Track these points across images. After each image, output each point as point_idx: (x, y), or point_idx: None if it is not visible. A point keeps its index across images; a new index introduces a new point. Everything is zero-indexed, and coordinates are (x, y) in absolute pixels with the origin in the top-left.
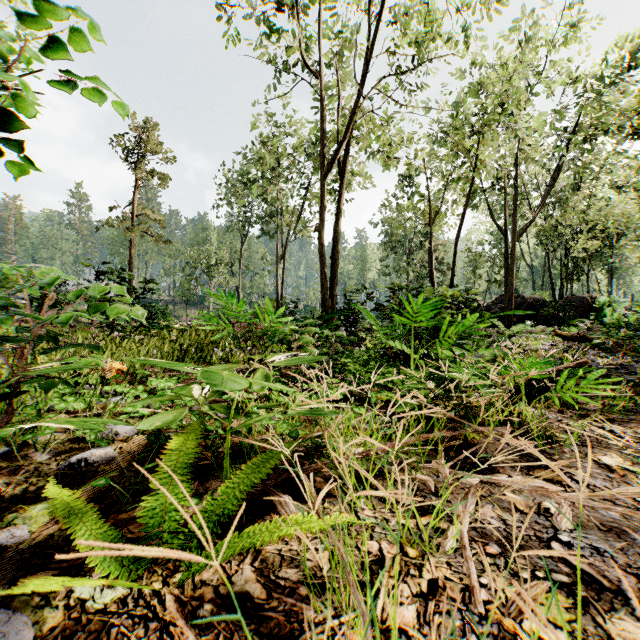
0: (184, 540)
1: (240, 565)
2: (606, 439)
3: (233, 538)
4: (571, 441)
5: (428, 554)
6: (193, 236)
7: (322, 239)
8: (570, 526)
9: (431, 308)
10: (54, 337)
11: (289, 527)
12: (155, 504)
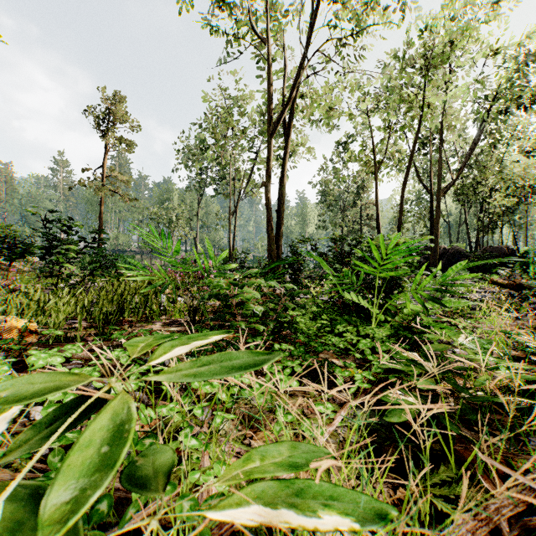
0: None
1: None
2: None
3: None
4: None
5: None
6: (158, 196)
7: (268, 193)
8: None
9: (403, 255)
10: None
11: None
12: None
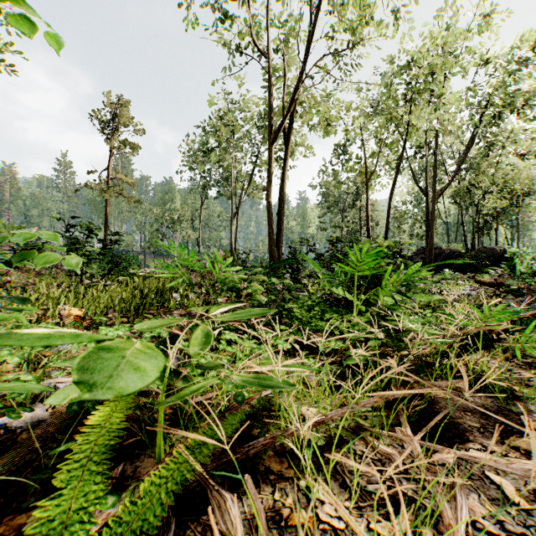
0: None
1: None
2: None
3: None
4: (535, 398)
5: None
6: (160, 197)
7: (269, 198)
8: None
9: (375, 257)
10: None
11: None
12: (54, 512)
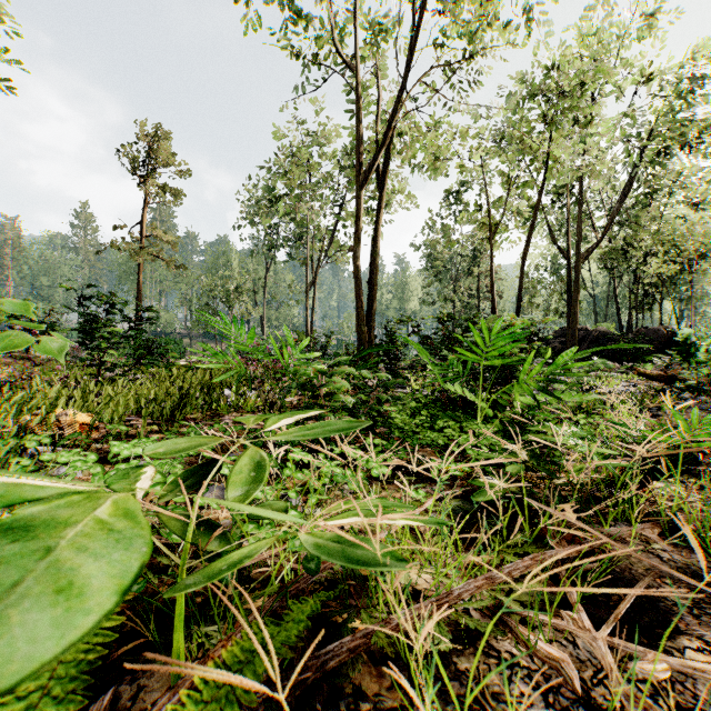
0: None
1: None
2: None
3: None
4: None
5: None
6: (212, 261)
7: (358, 260)
8: None
9: (509, 340)
10: None
11: None
12: None
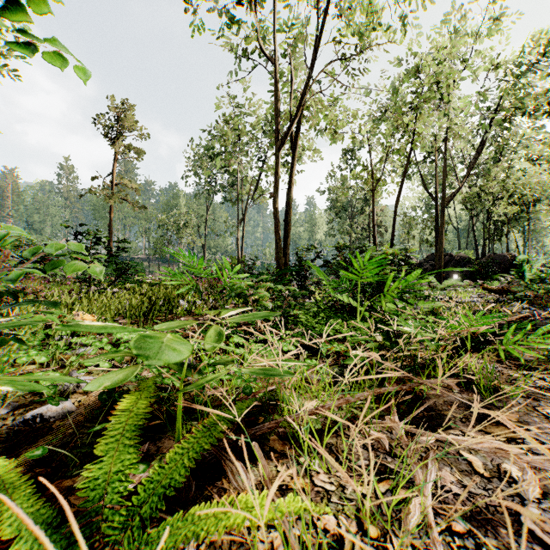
0: (126, 516)
1: (185, 548)
2: (548, 391)
3: (176, 520)
4: (517, 394)
5: (390, 532)
6: (165, 202)
7: (276, 204)
8: (536, 494)
9: (376, 265)
10: (14, 293)
11: (237, 513)
12: (98, 473)
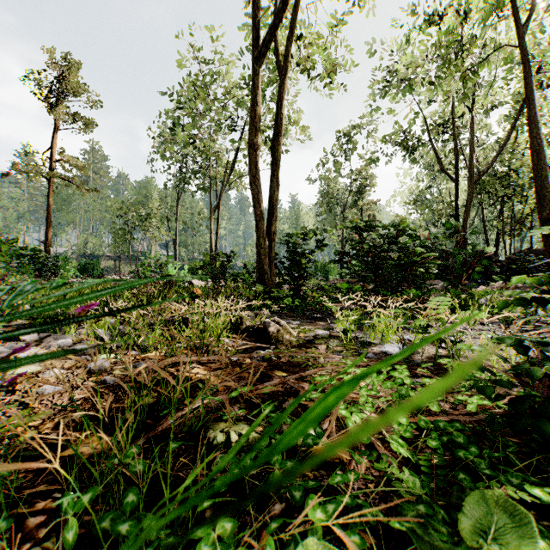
0: None
1: None
2: None
3: None
4: None
5: None
6: (134, 193)
7: (256, 156)
8: None
9: None
10: None
11: None
12: None
